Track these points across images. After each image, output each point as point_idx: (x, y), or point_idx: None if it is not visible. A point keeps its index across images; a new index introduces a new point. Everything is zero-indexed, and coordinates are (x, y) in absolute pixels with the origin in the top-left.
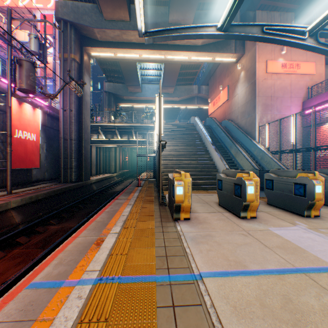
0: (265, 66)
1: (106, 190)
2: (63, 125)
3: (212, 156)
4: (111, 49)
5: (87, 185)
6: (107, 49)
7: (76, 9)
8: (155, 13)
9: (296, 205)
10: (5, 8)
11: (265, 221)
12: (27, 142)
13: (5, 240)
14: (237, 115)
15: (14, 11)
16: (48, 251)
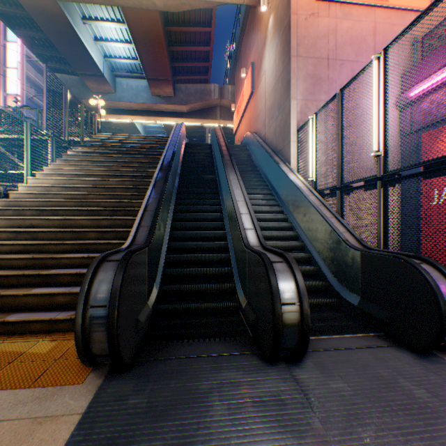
0: None
1: None
2: None
3: None
4: None
5: None
6: None
7: None
8: None
9: None
10: None
11: None
12: None
13: None
14: (264, 117)
15: None
16: None
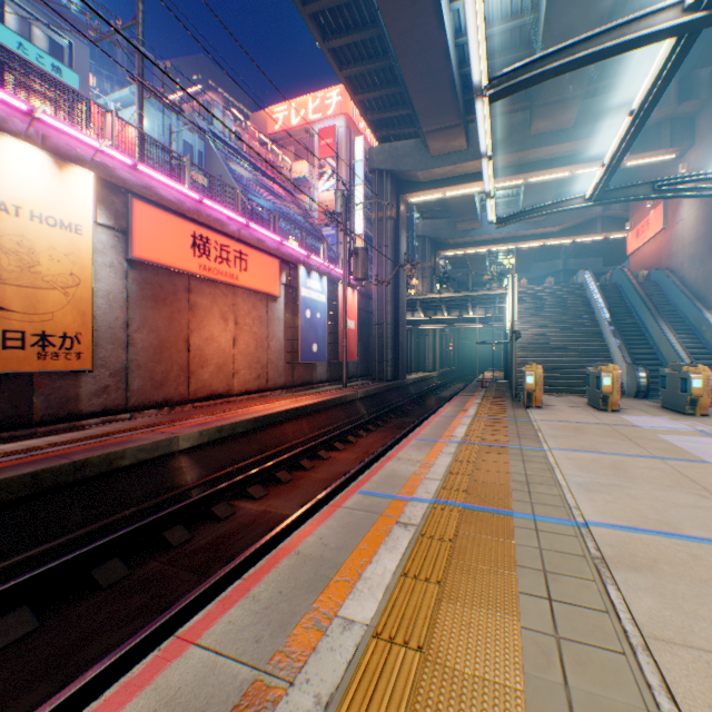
0: None
1: (428, 395)
2: (377, 306)
3: (607, 344)
4: (437, 191)
5: (403, 386)
6: (431, 191)
7: (394, 152)
8: (506, 127)
9: (680, 403)
10: (278, 137)
11: (624, 413)
12: (349, 331)
13: (369, 420)
14: (680, 260)
15: (287, 137)
16: (413, 426)
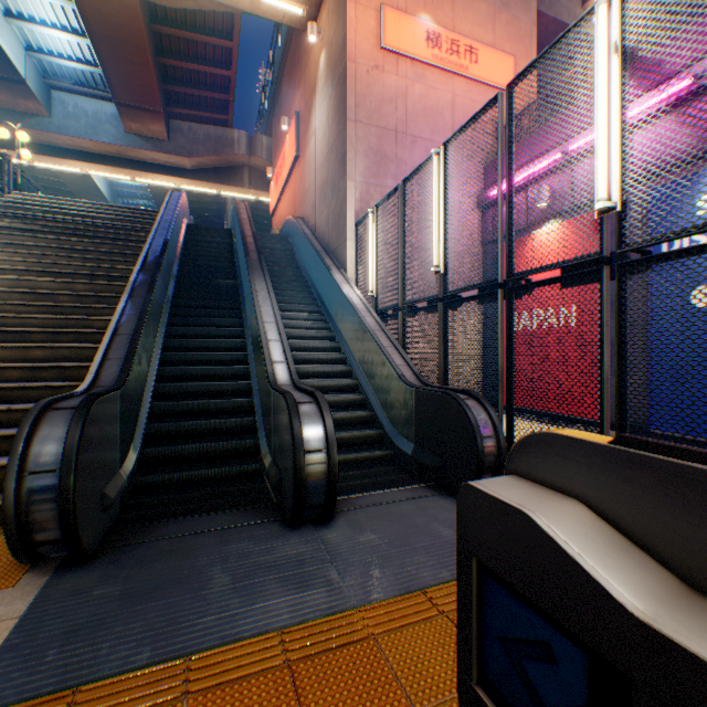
0: (378, 25)
1: None
2: None
3: None
4: None
5: None
6: None
7: None
8: None
9: None
10: None
11: None
12: None
13: None
14: (314, 197)
15: None
16: None
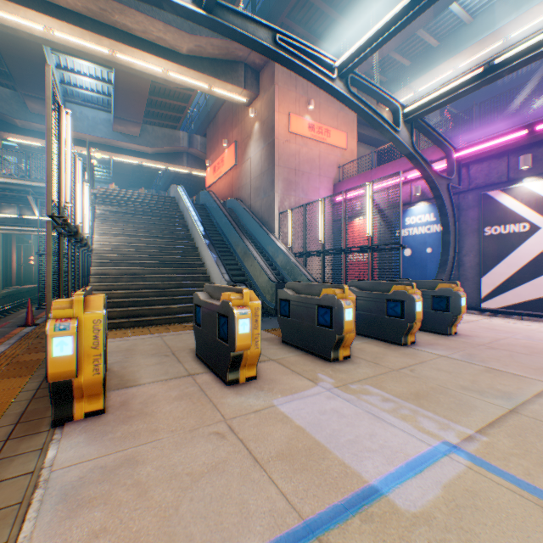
0: (288, 122)
1: None
2: None
3: (204, 258)
4: None
5: None
6: None
7: None
8: None
9: (321, 342)
10: None
11: (271, 384)
12: None
13: None
14: (250, 192)
15: None
16: None
